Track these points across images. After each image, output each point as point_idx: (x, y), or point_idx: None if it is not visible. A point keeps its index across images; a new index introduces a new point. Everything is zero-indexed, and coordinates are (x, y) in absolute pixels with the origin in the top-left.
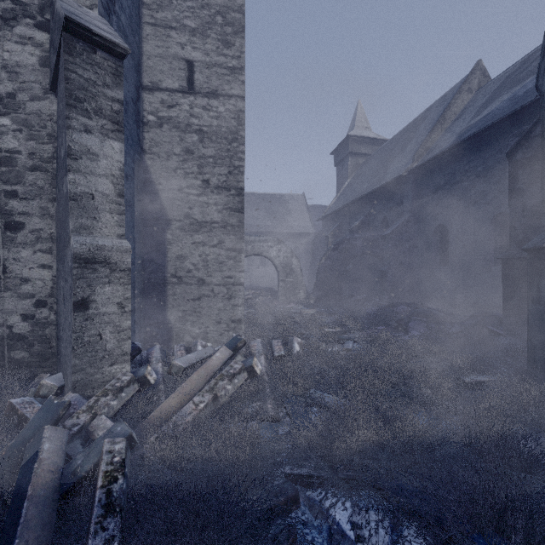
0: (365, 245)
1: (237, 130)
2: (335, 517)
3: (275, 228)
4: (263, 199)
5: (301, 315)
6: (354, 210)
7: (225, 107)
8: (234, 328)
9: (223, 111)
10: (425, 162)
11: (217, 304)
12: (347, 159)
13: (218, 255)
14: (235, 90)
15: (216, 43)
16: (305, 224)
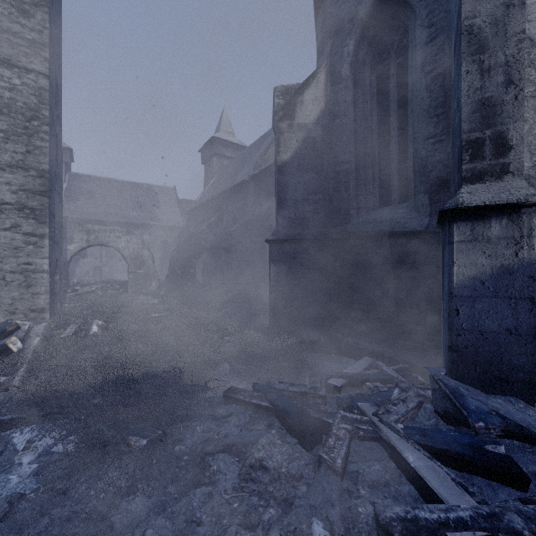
0: (215, 239)
1: (38, 108)
2: (9, 440)
3: (141, 220)
4: (128, 188)
5: (139, 304)
6: (213, 207)
7: (21, 80)
8: (35, 318)
9: (19, 84)
10: (260, 171)
11: (11, 293)
12: (213, 159)
13: (12, 240)
14: (36, 65)
15: (9, 8)
16: (175, 217)
